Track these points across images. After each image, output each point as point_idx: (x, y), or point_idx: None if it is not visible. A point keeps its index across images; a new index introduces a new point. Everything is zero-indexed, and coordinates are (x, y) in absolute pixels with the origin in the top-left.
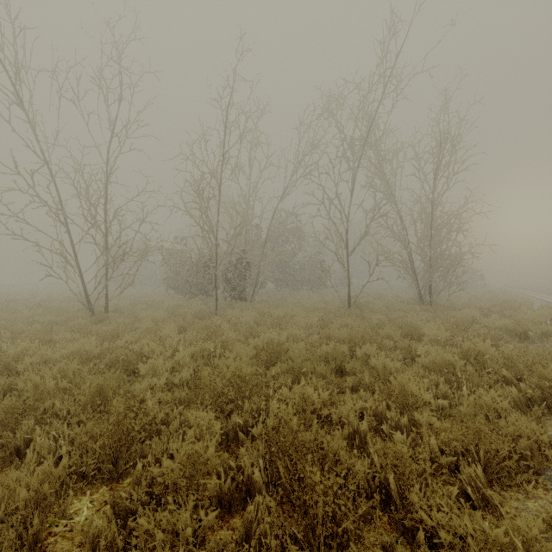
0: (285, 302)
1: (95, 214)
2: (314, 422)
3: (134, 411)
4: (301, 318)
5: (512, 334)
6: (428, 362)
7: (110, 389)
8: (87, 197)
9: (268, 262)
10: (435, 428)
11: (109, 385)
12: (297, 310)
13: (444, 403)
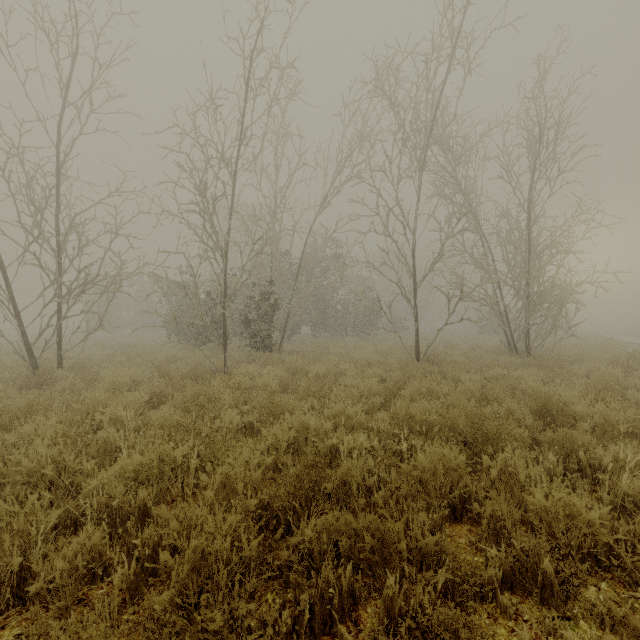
0: (325, 352)
1: (40, 221)
2: None
3: None
4: (352, 380)
5: None
6: None
7: None
8: (29, 197)
9: (302, 298)
10: None
11: None
12: (345, 366)
13: None
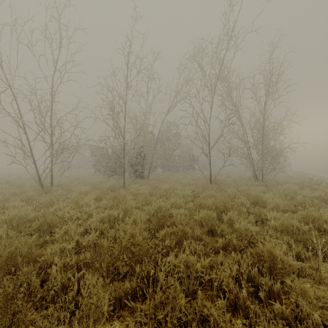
0: (169, 179)
1: (44, 122)
2: (198, 291)
3: (41, 276)
4: (180, 191)
5: (324, 201)
6: (277, 226)
7: (23, 255)
8: (39, 111)
9: (158, 154)
10: (308, 296)
11: (18, 254)
12: (177, 185)
13: (303, 265)
